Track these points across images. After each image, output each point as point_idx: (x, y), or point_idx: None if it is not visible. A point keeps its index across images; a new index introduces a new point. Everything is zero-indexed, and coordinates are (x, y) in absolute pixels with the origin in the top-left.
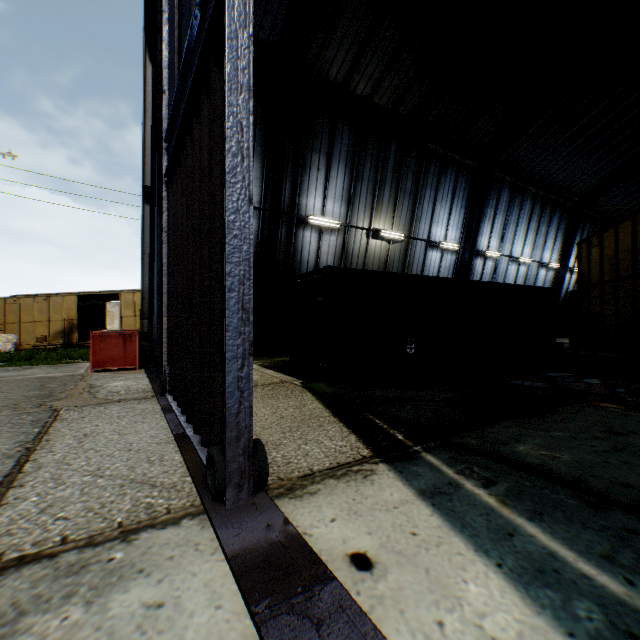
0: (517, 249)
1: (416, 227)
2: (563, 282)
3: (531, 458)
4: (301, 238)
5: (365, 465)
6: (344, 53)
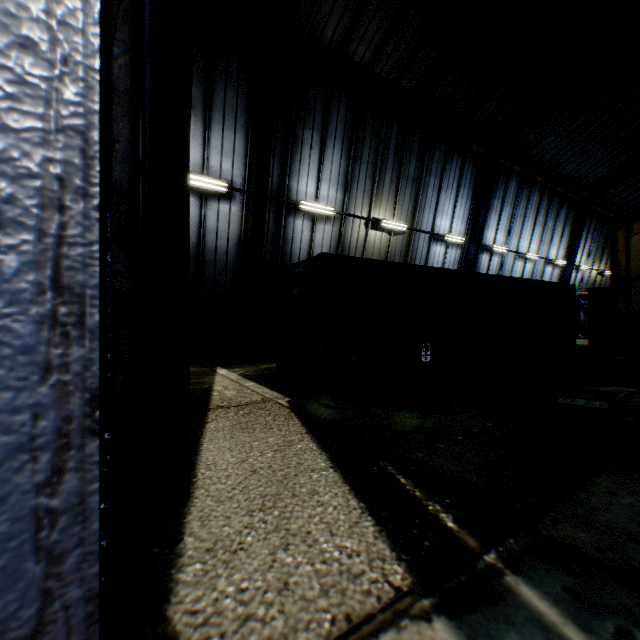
0: (524, 244)
1: (419, 218)
2: (569, 280)
3: None
4: (292, 227)
5: (405, 625)
6: (341, 9)
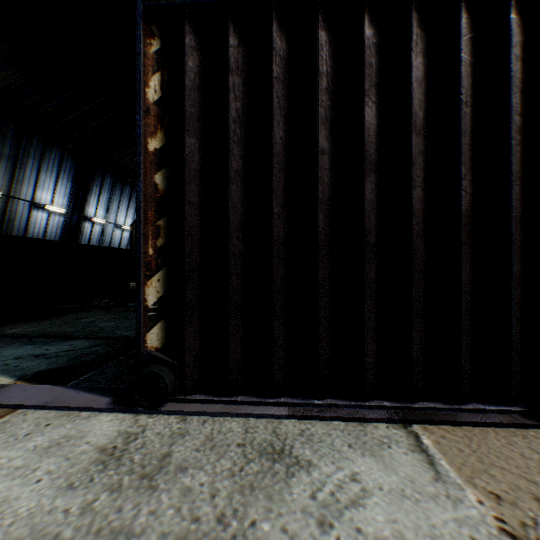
0: (122, 219)
1: (19, 188)
2: None
3: (12, 332)
4: None
5: None
6: None
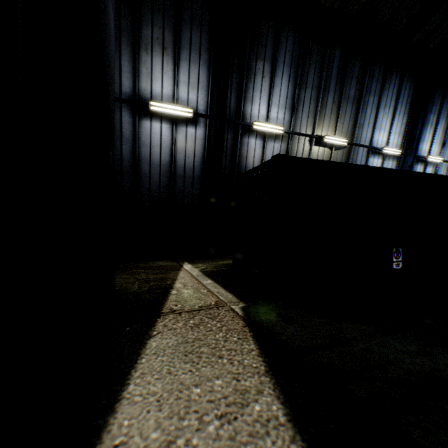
0: None
1: (358, 134)
2: None
3: None
4: (246, 145)
5: None
6: None
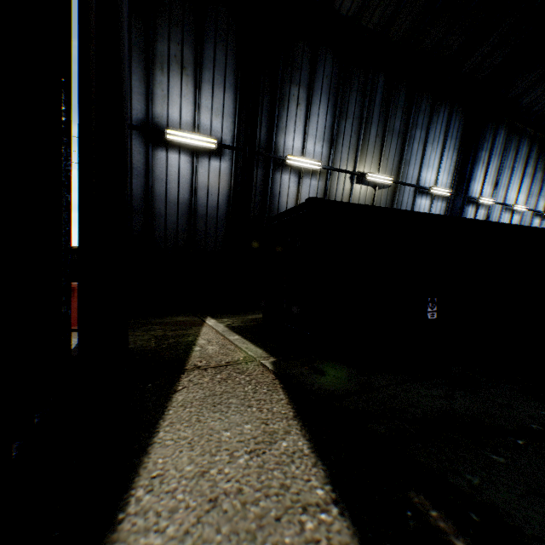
0: (511, 196)
1: (404, 171)
2: None
3: None
4: (279, 182)
5: None
6: None
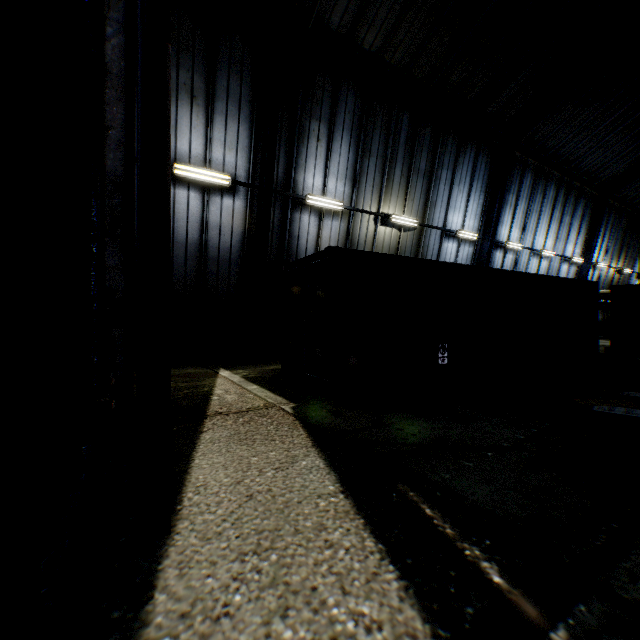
0: (539, 241)
1: (430, 213)
2: (586, 278)
3: None
4: (298, 222)
5: None
6: None
